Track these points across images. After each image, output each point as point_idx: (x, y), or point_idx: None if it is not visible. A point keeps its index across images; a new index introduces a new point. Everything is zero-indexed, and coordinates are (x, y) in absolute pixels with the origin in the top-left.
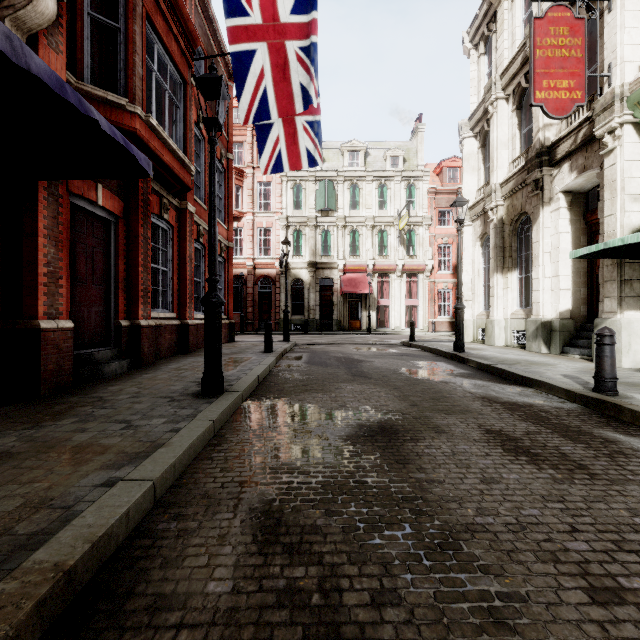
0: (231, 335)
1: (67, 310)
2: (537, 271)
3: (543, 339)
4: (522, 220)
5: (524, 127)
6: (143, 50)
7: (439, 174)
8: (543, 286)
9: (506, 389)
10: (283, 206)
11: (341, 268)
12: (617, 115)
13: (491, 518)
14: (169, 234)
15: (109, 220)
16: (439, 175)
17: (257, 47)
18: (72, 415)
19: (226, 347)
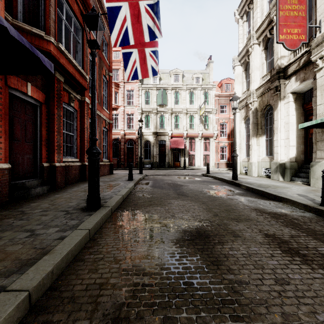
0: (111, 170)
1: (6, 157)
2: (277, 136)
3: (280, 173)
4: (267, 109)
5: (268, 59)
6: (55, 5)
7: (220, 87)
8: (280, 144)
9: (267, 203)
10: (140, 102)
11: (170, 135)
12: None
13: None
14: (74, 114)
15: (36, 105)
16: (220, 87)
17: (122, 5)
18: None
19: (107, 177)
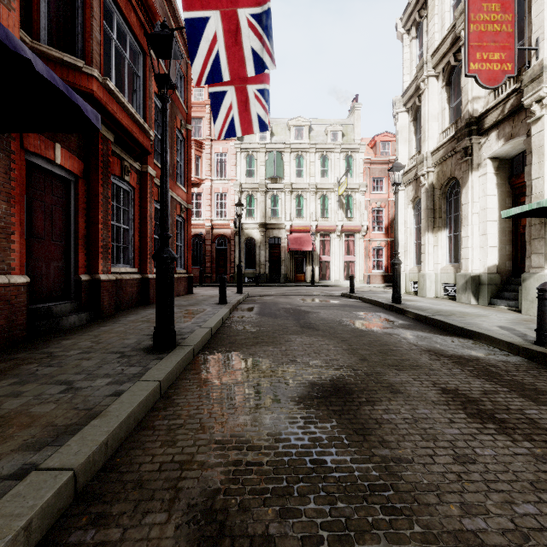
0: (190, 287)
1: (22, 265)
2: (466, 230)
3: (472, 291)
4: (451, 185)
5: (453, 101)
6: (101, 16)
7: (373, 147)
8: (472, 243)
9: (448, 341)
10: (237, 174)
11: (288, 228)
12: (545, 85)
13: (482, 520)
14: (130, 195)
15: (69, 179)
16: (373, 148)
17: (210, 15)
18: (13, 375)
19: (184, 299)
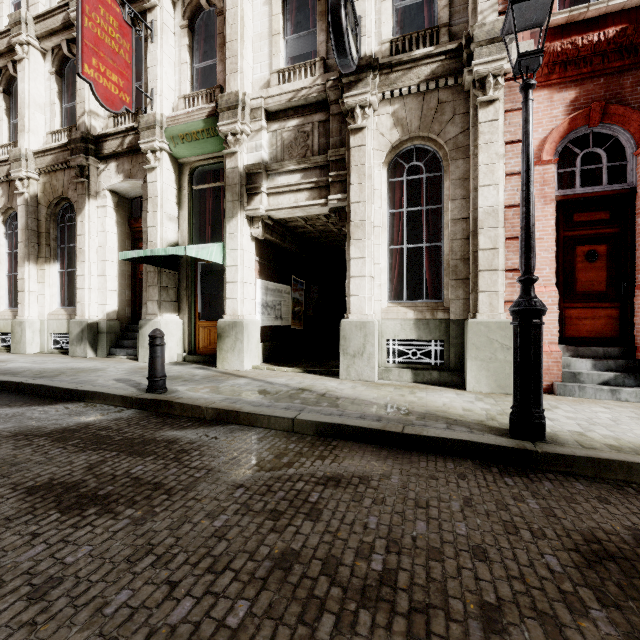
0: None
1: None
2: (83, 267)
3: (90, 342)
4: (64, 206)
5: (66, 101)
6: None
7: None
8: (90, 284)
9: (51, 411)
10: None
11: None
12: (158, 139)
13: None
14: None
15: None
16: None
17: None
18: None
19: None
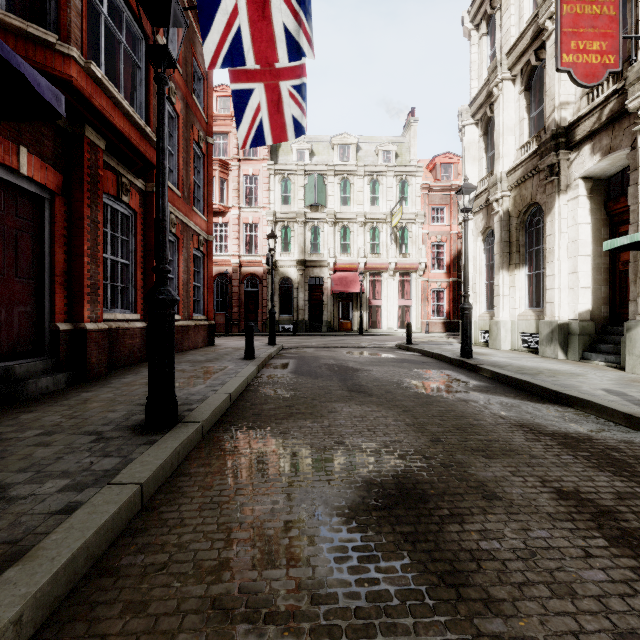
0: (211, 338)
1: None
2: (552, 267)
3: (559, 343)
4: (531, 212)
5: (533, 110)
6: None
7: (432, 170)
8: (559, 284)
9: (543, 410)
10: (271, 201)
11: (331, 266)
12: None
13: None
14: (131, 221)
15: (42, 196)
16: (432, 171)
17: None
18: None
19: (202, 352)
